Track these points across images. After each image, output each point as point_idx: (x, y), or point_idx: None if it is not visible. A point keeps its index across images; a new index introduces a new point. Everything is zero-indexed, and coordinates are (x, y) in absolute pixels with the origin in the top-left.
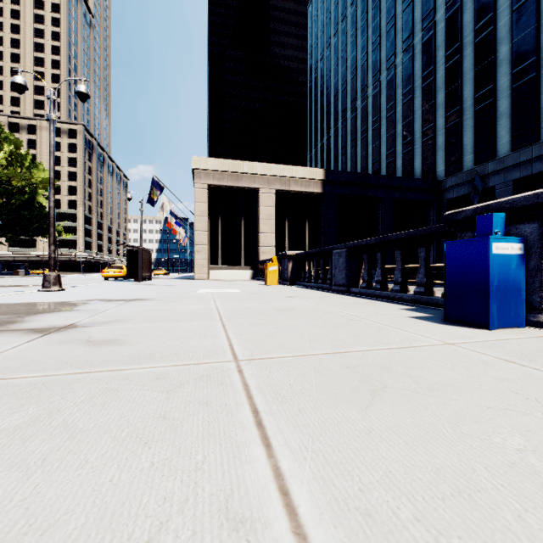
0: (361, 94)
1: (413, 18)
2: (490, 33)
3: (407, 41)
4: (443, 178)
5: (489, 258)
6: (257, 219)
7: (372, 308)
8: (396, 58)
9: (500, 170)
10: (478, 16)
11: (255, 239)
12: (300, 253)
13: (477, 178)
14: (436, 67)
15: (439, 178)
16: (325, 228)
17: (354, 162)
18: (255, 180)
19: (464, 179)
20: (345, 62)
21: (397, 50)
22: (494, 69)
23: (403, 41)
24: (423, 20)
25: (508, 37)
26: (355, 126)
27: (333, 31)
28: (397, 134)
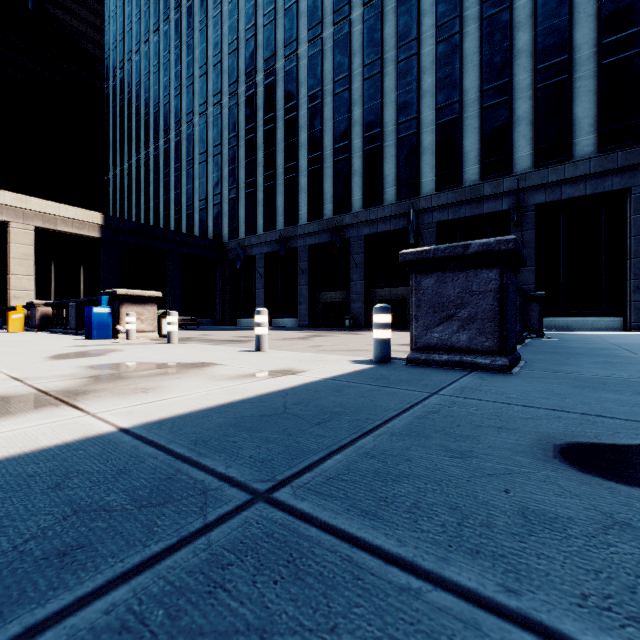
0: (164, 134)
1: (207, 89)
2: (254, 138)
3: (203, 107)
4: (227, 241)
5: (93, 314)
6: (7, 257)
7: (65, 338)
8: (195, 117)
9: (258, 244)
10: (247, 120)
11: (4, 281)
12: (48, 303)
13: (239, 248)
14: (223, 144)
15: (225, 240)
16: (105, 275)
17: (157, 203)
18: (3, 211)
19: (239, 245)
20: (148, 90)
21: (195, 110)
22: (255, 166)
23: (200, 105)
24: (214, 97)
25: (263, 148)
26: (159, 166)
27: (135, 46)
28: (195, 189)
